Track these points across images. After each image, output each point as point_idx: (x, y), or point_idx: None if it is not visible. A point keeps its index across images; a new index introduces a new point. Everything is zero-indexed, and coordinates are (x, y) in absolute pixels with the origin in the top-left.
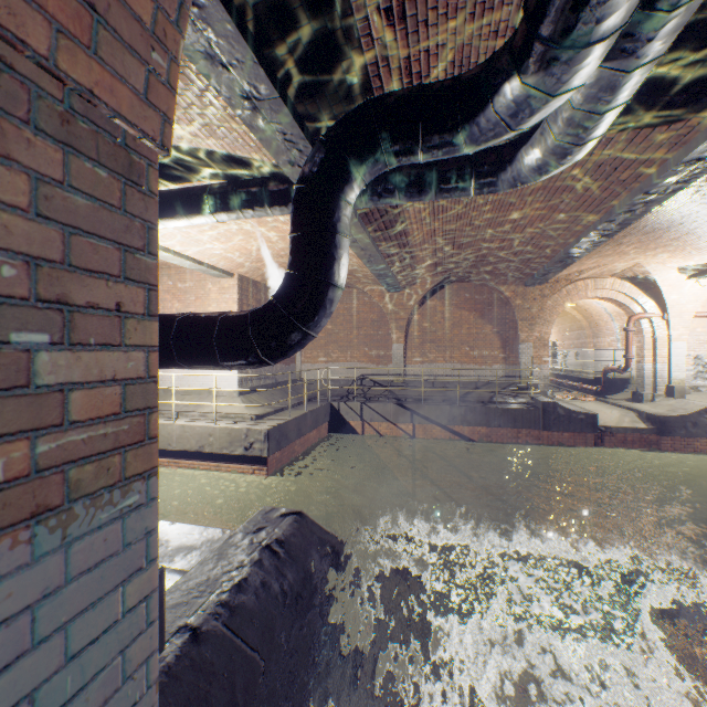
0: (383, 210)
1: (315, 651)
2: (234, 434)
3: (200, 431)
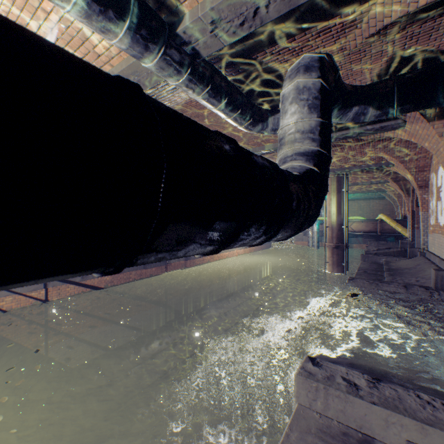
0: (150, 95)
1: (440, 393)
2: None
3: None
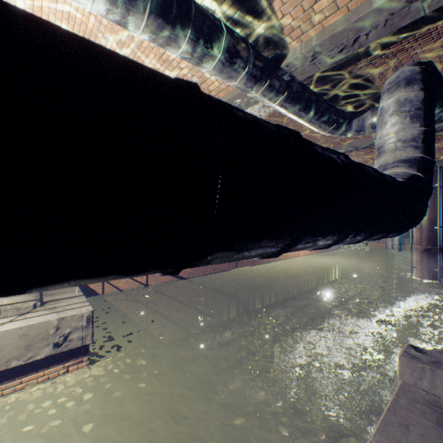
0: None
1: None
2: (34, 333)
3: None
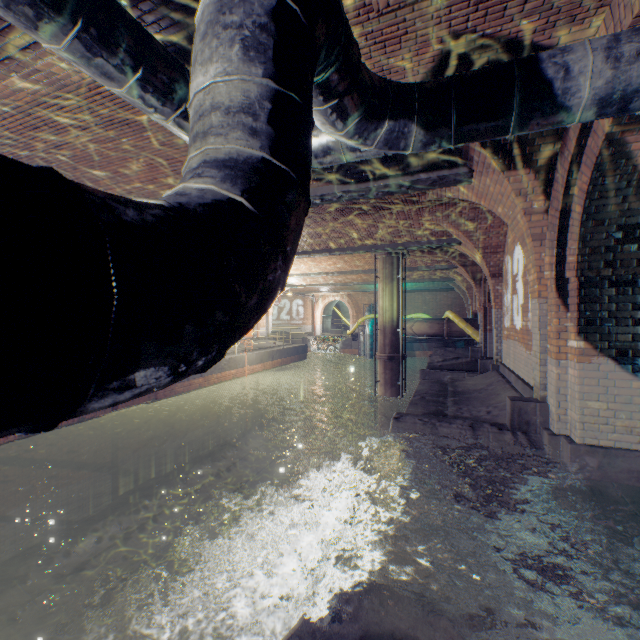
0: None
1: None
2: None
3: None
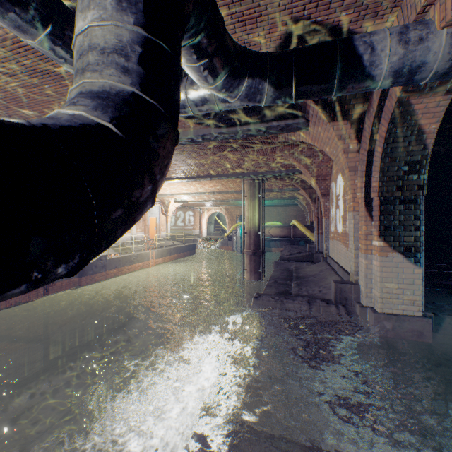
0: None
1: None
2: None
3: None
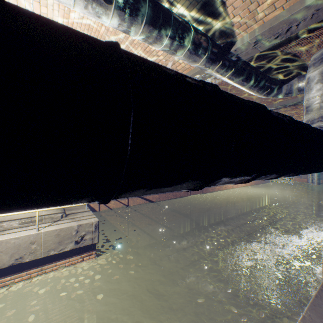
0: None
1: None
2: (64, 234)
3: (16, 243)
